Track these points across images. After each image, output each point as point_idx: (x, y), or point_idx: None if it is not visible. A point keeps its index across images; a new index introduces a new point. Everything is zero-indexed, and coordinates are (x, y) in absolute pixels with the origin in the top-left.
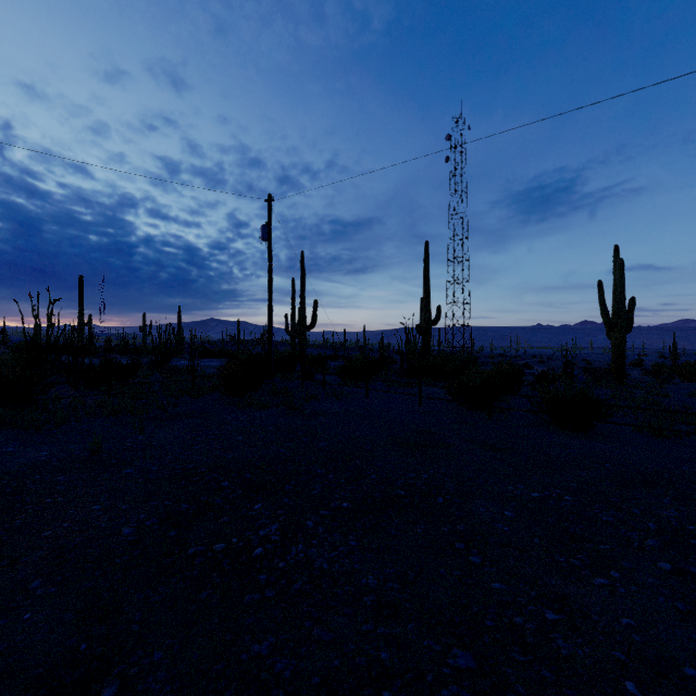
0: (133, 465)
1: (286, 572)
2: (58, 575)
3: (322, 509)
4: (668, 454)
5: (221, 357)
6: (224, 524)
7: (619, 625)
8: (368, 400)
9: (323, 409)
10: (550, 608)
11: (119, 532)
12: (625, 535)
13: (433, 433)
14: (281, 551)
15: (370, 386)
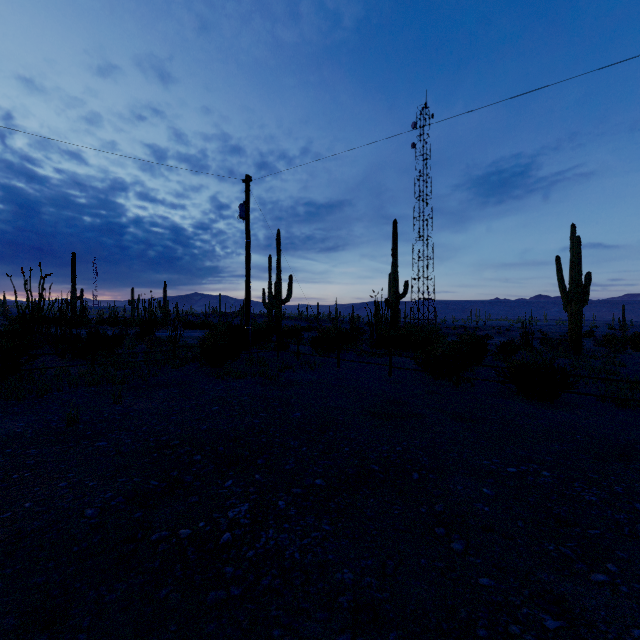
0: (107, 438)
1: (254, 563)
2: (7, 567)
3: (294, 486)
4: (636, 424)
5: (203, 328)
6: (192, 504)
7: (631, 638)
8: (340, 370)
9: (297, 379)
10: (548, 612)
11: (81, 513)
12: (613, 518)
13: (403, 403)
14: (250, 538)
15: (342, 356)
